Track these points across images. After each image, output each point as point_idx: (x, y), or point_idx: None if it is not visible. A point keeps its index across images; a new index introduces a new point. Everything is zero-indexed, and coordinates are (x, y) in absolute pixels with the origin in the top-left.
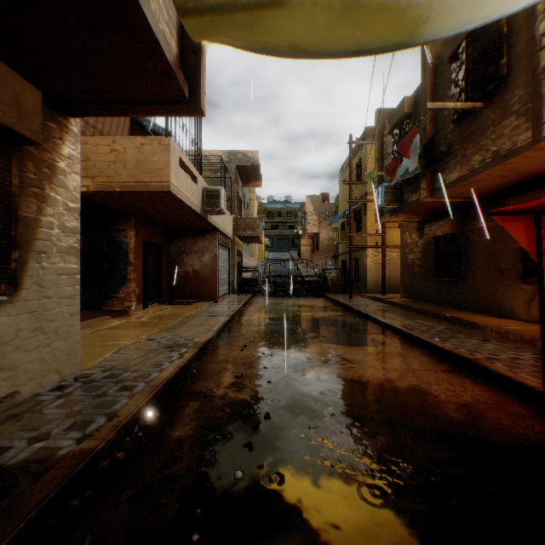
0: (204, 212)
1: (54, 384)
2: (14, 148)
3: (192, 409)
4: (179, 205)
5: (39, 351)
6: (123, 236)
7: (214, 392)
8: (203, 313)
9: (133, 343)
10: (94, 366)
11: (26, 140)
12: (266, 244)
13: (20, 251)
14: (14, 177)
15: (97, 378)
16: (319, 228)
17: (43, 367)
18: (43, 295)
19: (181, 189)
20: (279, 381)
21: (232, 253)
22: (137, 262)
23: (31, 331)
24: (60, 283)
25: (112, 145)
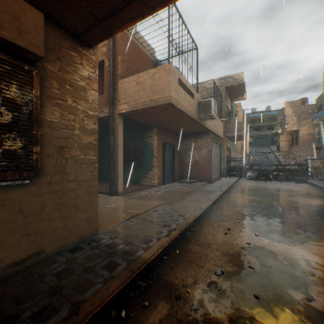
0: (200, 119)
1: (75, 244)
2: (35, 68)
3: (159, 315)
4: (180, 114)
5: (61, 220)
6: (150, 139)
7: (188, 292)
8: (198, 191)
9: (142, 212)
10: (108, 231)
11: (33, 56)
12: (249, 142)
13: (45, 146)
14: (35, 90)
15: (101, 245)
16: (298, 126)
17: (65, 232)
18: (65, 178)
19: (180, 101)
20: (271, 300)
21: (222, 148)
22: (158, 155)
23: (55, 206)
24: (79, 170)
25: (137, 79)
